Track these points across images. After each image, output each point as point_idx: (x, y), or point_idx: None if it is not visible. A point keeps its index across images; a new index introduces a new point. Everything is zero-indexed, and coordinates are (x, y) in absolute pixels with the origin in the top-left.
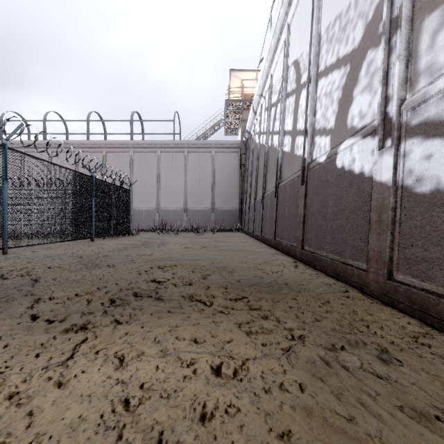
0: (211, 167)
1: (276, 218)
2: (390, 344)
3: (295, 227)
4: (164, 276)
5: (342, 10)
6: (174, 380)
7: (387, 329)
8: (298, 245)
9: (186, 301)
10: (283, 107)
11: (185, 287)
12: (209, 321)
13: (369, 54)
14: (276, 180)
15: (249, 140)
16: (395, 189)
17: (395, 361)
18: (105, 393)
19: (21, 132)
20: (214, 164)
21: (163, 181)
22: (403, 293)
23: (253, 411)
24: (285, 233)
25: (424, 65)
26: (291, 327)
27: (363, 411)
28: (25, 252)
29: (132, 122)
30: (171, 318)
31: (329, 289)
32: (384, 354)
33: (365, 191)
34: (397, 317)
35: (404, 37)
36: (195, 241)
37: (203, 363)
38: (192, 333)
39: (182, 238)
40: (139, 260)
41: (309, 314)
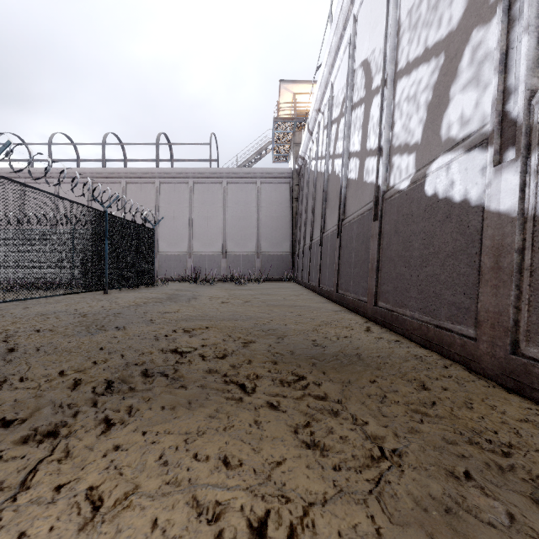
0: (257, 202)
1: (339, 264)
2: None
3: (365, 276)
4: (190, 343)
5: None
6: None
7: (527, 438)
8: (370, 300)
9: (217, 384)
10: (348, 122)
11: (217, 361)
12: (248, 421)
13: (475, 35)
14: (339, 215)
15: (303, 168)
16: (523, 221)
17: None
18: None
19: (9, 153)
20: (259, 198)
21: (196, 219)
22: None
23: None
24: (351, 284)
25: None
26: (376, 434)
27: None
28: (14, 309)
29: (158, 146)
30: (190, 417)
31: (420, 365)
32: None
33: (471, 226)
34: (533, 413)
35: None
36: (236, 293)
37: (236, 515)
38: (221, 446)
39: (219, 289)
40: (160, 320)
41: (400, 408)
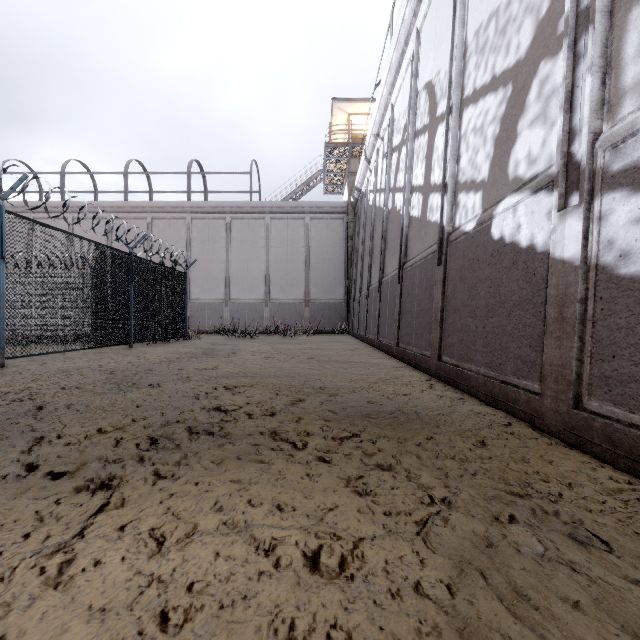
0: (305, 241)
1: (400, 314)
2: (585, 513)
3: (428, 327)
4: (234, 401)
5: (500, 3)
6: (243, 578)
7: (578, 488)
8: (433, 354)
9: (267, 441)
10: (410, 151)
11: (265, 419)
12: (300, 474)
13: (542, 67)
14: (400, 258)
15: (359, 201)
16: (586, 269)
17: (598, 543)
18: (128, 602)
19: (25, 188)
20: (308, 236)
21: (235, 261)
22: (599, 430)
23: (373, 636)
24: (413, 336)
25: (632, 79)
26: (428, 485)
27: (557, 635)
28: (30, 365)
29: (189, 175)
30: (241, 470)
31: (482, 422)
32: (579, 531)
33: (537, 274)
34: (591, 467)
35: (599, 37)
36: (282, 347)
37: (291, 547)
38: (274, 494)
39: (261, 343)
40: (198, 377)
41: (455, 463)
